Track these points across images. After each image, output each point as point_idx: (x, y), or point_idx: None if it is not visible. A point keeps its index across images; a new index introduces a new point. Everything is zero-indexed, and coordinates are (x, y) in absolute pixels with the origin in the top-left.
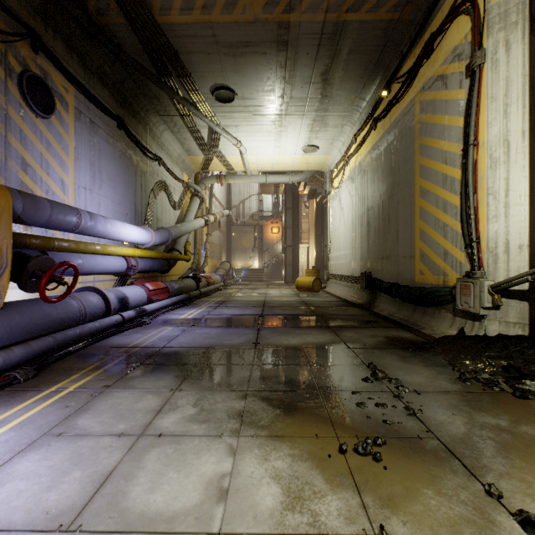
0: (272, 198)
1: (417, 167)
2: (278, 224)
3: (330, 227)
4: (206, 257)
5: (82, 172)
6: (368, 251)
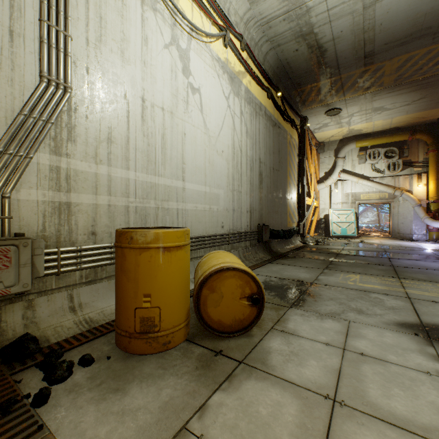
0: None
1: (288, 169)
2: None
3: (73, 37)
4: None
5: None
6: (261, 203)
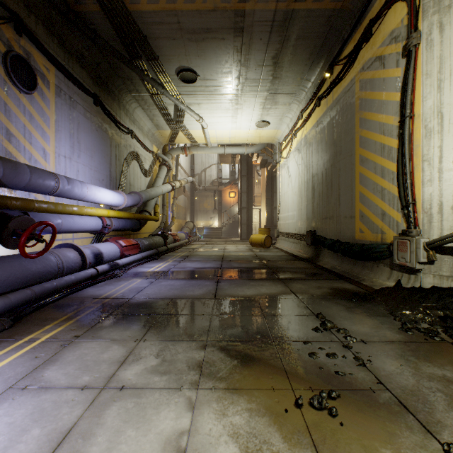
0: (229, 167)
1: (357, 138)
2: (235, 189)
3: (279, 192)
4: (172, 218)
5: (62, 142)
6: (313, 212)
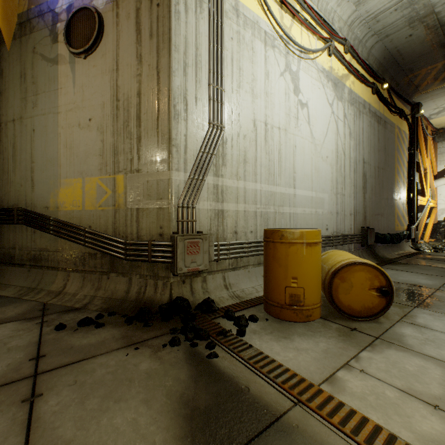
0: None
1: (396, 166)
2: None
3: (225, 90)
4: None
5: None
6: (364, 205)
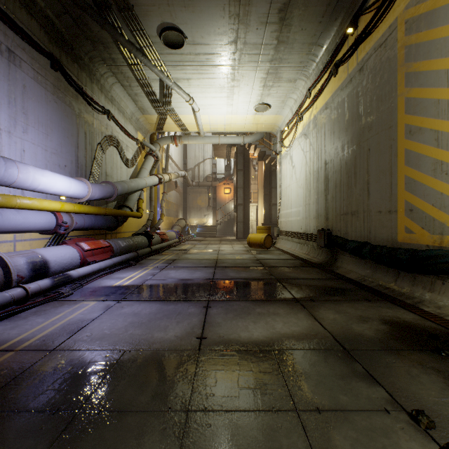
0: (224, 162)
1: (401, 102)
2: (230, 185)
3: (280, 186)
4: (161, 215)
5: None
6: (326, 207)
